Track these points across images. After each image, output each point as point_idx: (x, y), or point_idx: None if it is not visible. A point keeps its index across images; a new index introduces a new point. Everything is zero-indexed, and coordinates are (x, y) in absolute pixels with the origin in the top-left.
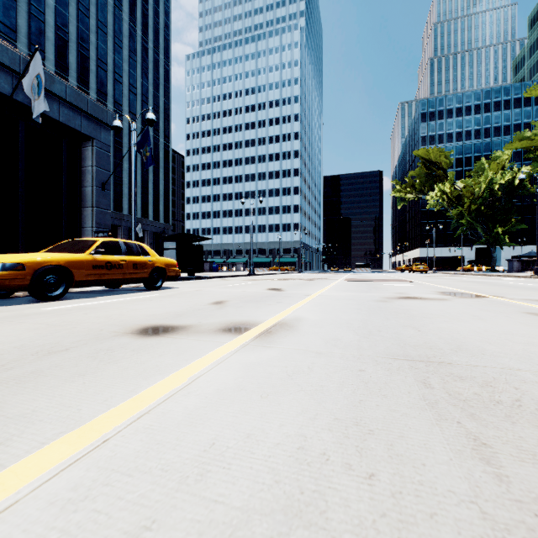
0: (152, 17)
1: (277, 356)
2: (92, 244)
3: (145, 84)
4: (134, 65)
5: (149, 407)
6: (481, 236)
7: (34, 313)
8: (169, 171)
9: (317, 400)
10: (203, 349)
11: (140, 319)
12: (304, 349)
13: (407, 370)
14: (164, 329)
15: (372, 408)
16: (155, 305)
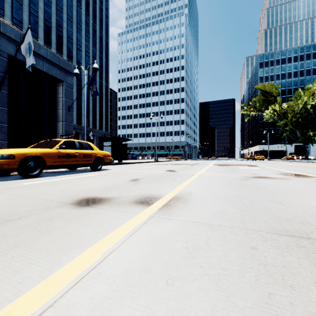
0: (98, 11)
1: (178, 228)
2: (58, 142)
3: (94, 50)
4: (88, 40)
5: (56, 295)
6: (298, 137)
7: (15, 186)
8: (108, 101)
9: (223, 291)
10: (120, 220)
11: (81, 192)
12: (198, 221)
13: (295, 249)
14: (95, 200)
15: (288, 310)
16: (94, 181)
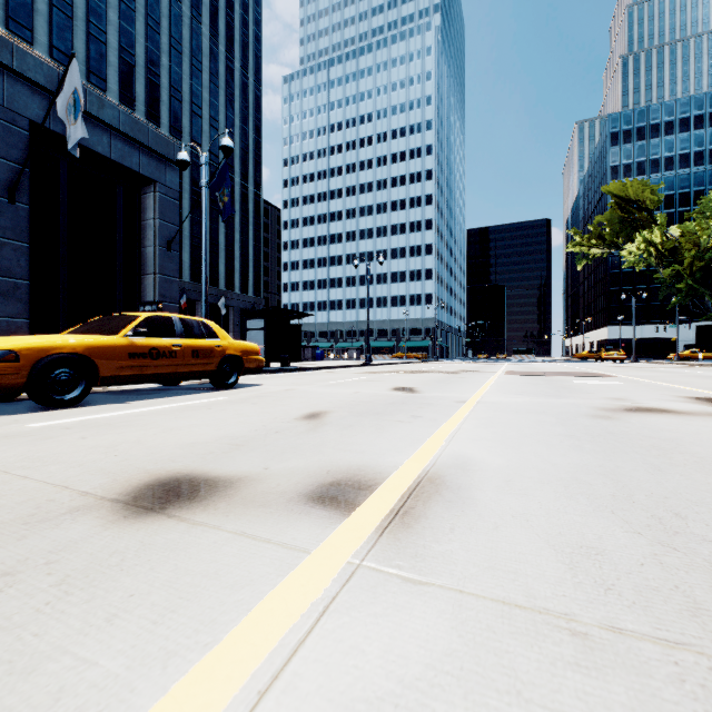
0: (239, 28)
1: (452, 647)
2: (131, 321)
3: (229, 116)
4: (215, 93)
5: None
6: (709, 308)
7: (4, 434)
8: (260, 229)
9: None
10: (240, 585)
11: (161, 456)
12: (524, 604)
13: None
14: (187, 488)
15: None
16: (208, 420)
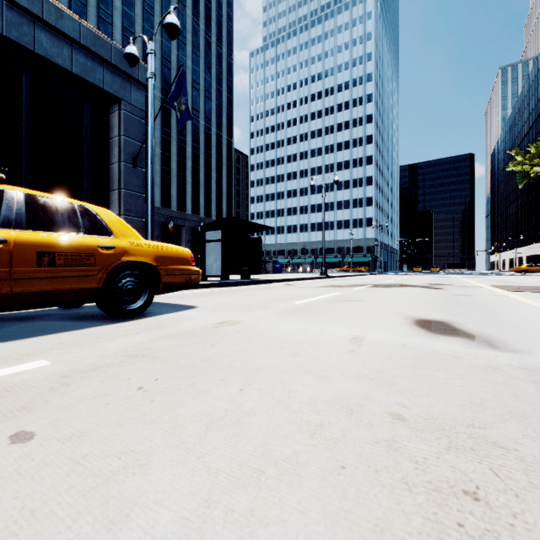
0: (215, 9)
1: None
2: None
3: (207, 79)
4: (197, 61)
5: None
6: None
7: None
8: (232, 168)
9: None
10: None
11: None
12: None
13: None
14: None
15: None
16: None
